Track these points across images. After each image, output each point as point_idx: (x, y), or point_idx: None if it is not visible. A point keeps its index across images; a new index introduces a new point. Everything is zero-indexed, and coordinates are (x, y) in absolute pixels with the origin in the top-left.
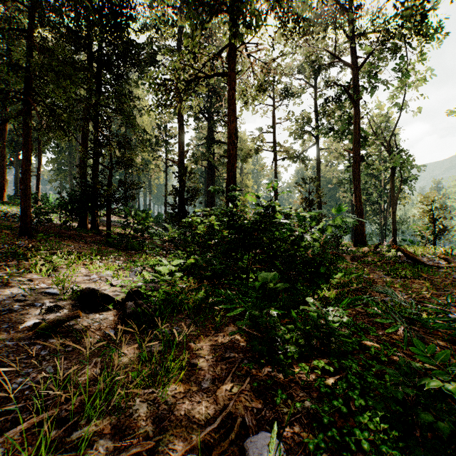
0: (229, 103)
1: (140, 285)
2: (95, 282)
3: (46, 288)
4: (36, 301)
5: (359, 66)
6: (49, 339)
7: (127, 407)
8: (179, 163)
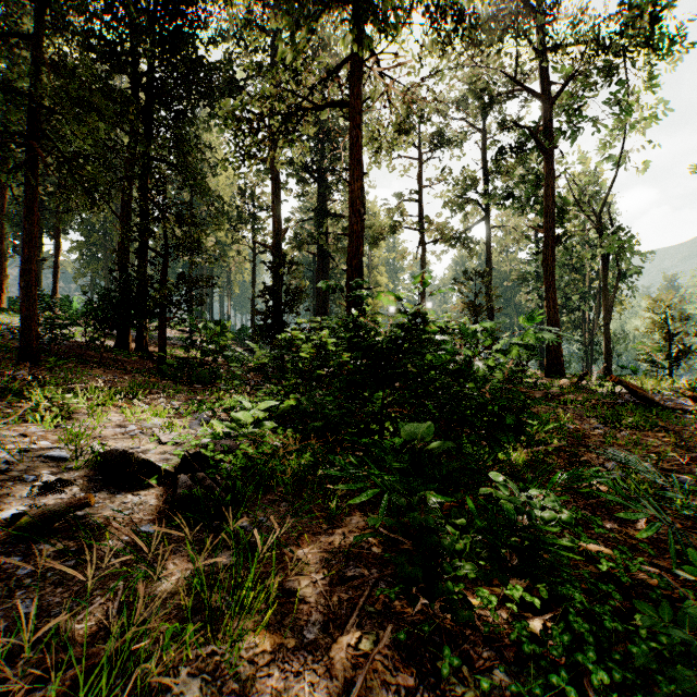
0: (352, 150)
1: (205, 442)
2: (132, 437)
3: (49, 449)
4: (28, 472)
5: (553, 97)
6: (38, 544)
7: (162, 688)
8: (273, 248)
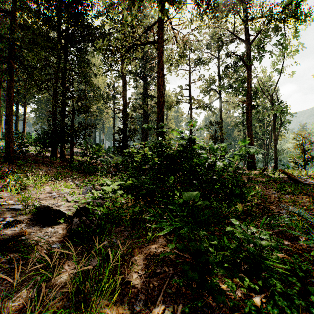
0: (159, 63)
1: (89, 201)
2: (54, 198)
3: (13, 204)
4: (0, 216)
5: (251, 41)
6: None
7: None
8: (123, 111)
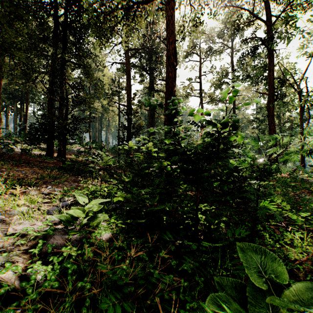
0: (168, 24)
1: (39, 237)
2: None
3: None
4: None
5: (273, 22)
6: None
7: None
8: (127, 106)
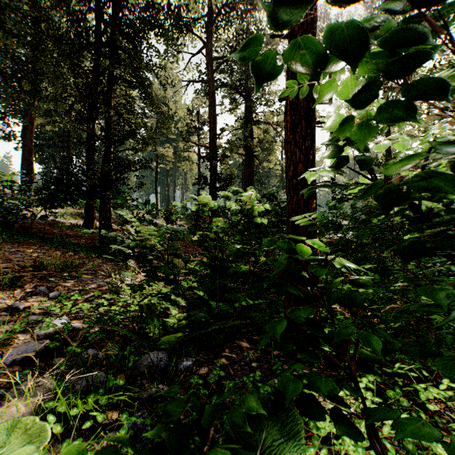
0: None
1: None
2: None
3: None
4: None
5: None
6: None
7: None
8: (210, 148)
